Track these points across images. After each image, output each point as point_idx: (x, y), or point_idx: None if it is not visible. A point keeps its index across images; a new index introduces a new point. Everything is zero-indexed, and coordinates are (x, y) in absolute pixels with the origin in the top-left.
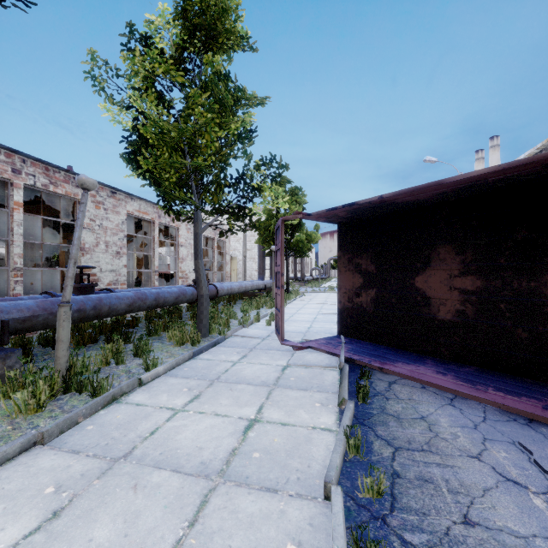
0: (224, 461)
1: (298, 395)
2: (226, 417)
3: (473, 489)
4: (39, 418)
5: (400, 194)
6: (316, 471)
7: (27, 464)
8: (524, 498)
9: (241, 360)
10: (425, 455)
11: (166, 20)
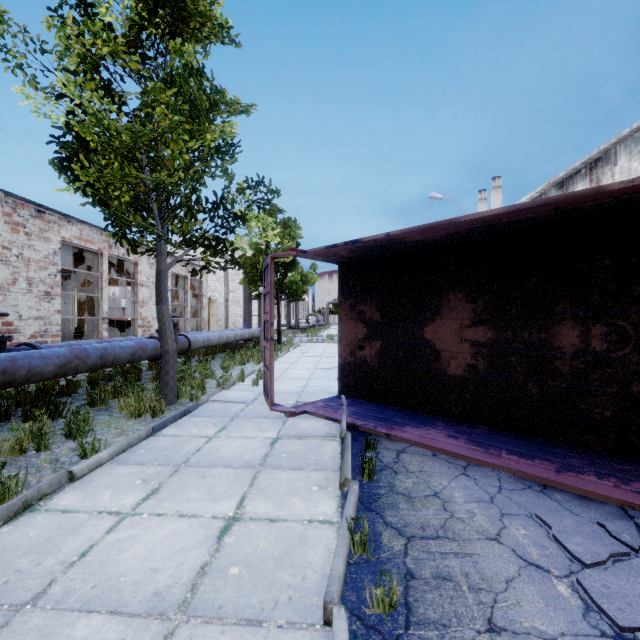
0: (189, 587)
1: (291, 477)
2: (195, 518)
3: (496, 582)
4: None
5: (409, 232)
6: (313, 584)
7: None
8: (548, 586)
9: (218, 433)
10: (442, 543)
11: None
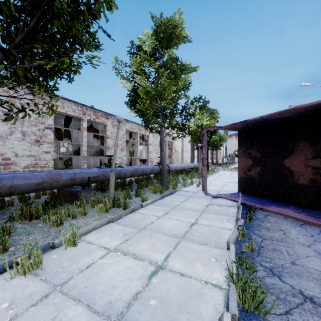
0: (183, 234)
1: (215, 216)
2: (181, 221)
3: (301, 255)
4: (107, 214)
5: (272, 115)
6: (223, 241)
7: (110, 227)
8: None
9: (185, 201)
10: (279, 242)
11: (148, 37)
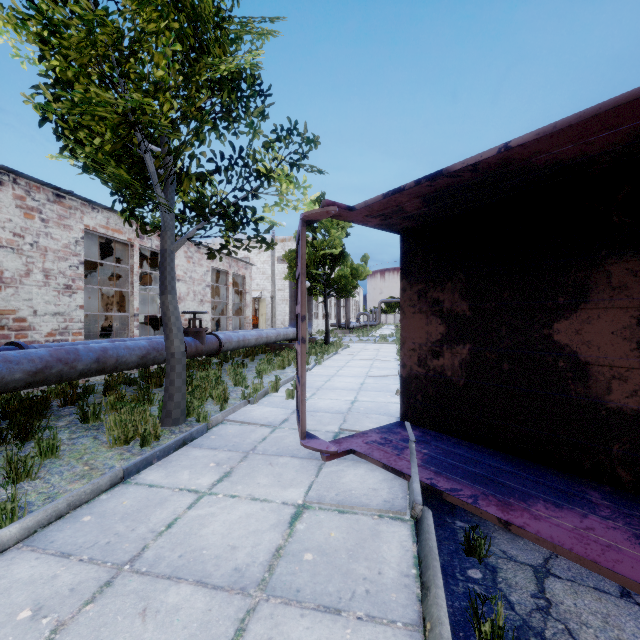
0: None
1: None
2: None
3: None
4: None
5: (555, 133)
6: None
7: None
8: None
9: (215, 485)
10: None
11: None
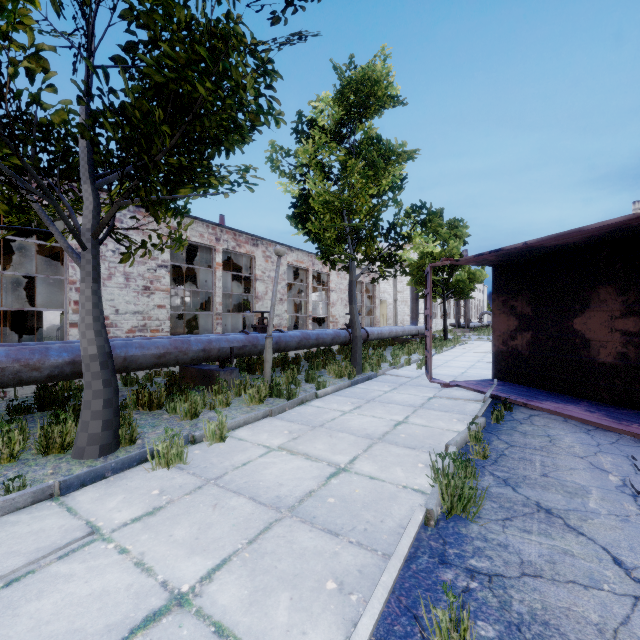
0: (381, 435)
1: (439, 414)
2: (381, 418)
3: (562, 467)
4: (262, 407)
5: (543, 241)
6: (443, 446)
7: (269, 423)
8: (602, 475)
9: (391, 390)
10: (535, 451)
11: (327, 104)
